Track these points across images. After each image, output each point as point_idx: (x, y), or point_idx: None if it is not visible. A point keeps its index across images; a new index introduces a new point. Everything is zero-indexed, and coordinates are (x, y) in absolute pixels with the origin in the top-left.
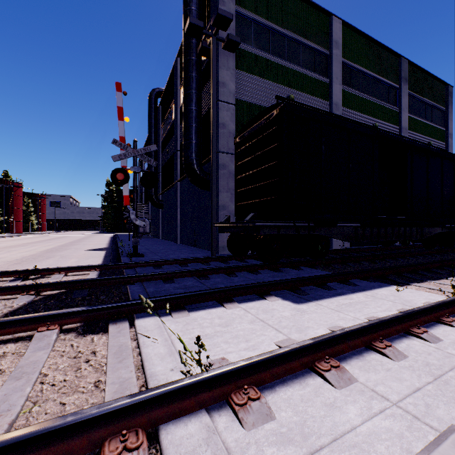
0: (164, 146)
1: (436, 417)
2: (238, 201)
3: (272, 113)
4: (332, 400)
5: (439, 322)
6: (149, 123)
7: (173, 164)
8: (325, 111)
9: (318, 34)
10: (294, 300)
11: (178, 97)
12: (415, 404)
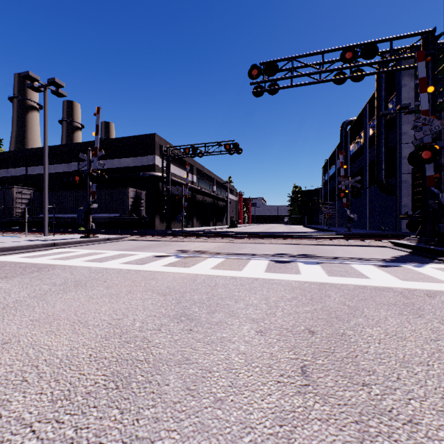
0: (352, 160)
1: None
2: (414, 203)
3: None
4: None
5: None
6: (341, 147)
7: (361, 175)
8: None
9: None
10: None
11: (367, 131)
12: None
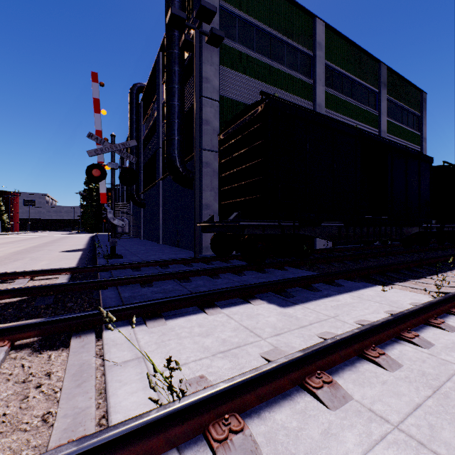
0: (146, 143)
1: (442, 442)
2: (222, 200)
3: (257, 109)
4: (326, 426)
5: (427, 324)
6: (130, 119)
7: (155, 162)
8: (309, 110)
9: (302, 35)
10: (280, 303)
11: (160, 93)
12: (418, 425)
